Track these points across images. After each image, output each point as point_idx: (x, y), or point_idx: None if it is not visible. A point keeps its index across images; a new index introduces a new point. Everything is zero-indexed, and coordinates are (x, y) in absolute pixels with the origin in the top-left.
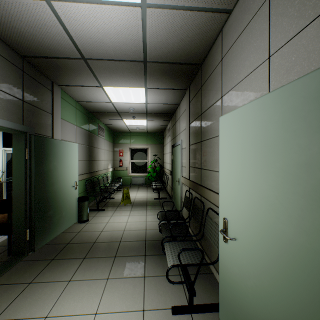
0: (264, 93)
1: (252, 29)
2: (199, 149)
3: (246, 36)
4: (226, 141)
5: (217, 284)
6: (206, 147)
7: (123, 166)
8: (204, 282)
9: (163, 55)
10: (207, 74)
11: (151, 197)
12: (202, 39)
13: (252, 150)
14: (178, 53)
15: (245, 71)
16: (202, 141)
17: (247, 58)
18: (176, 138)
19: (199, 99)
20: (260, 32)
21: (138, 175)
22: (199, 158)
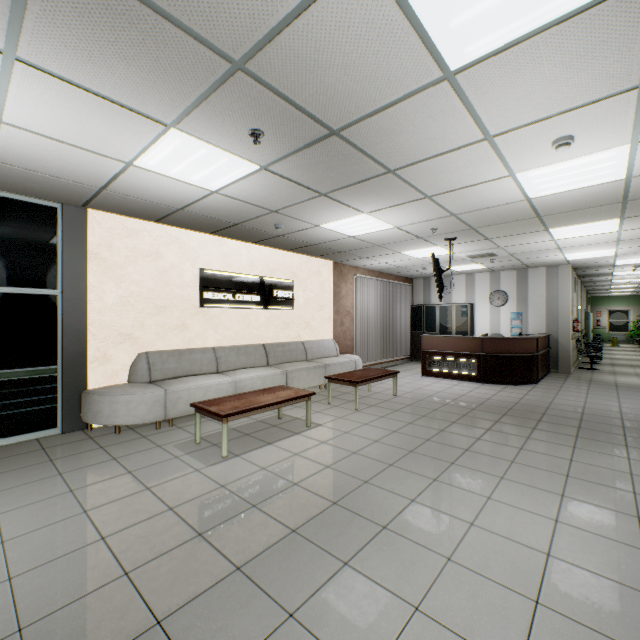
0: None
1: None
2: None
3: None
4: None
5: None
6: None
7: (600, 325)
8: None
9: None
10: None
11: (634, 346)
12: None
13: None
14: None
15: None
16: None
17: None
18: None
19: None
20: None
21: (617, 334)
22: None
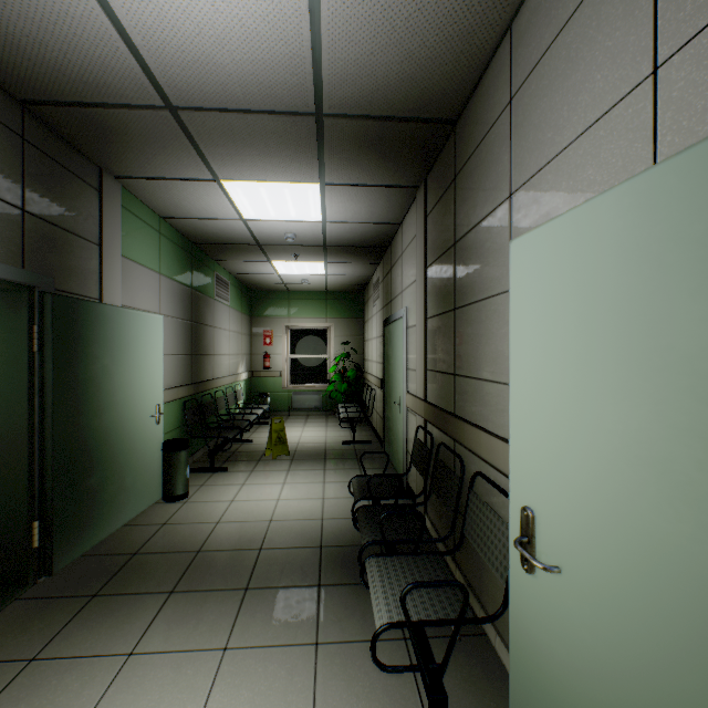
0: (639, 170)
1: (599, 5)
2: (451, 327)
3: (582, 28)
4: (531, 303)
5: (498, 665)
6: (468, 322)
7: (273, 368)
8: (465, 660)
9: (364, 97)
10: (471, 143)
11: (335, 440)
12: (460, 52)
13: (614, 326)
14: (400, 91)
15: (578, 119)
16: (457, 308)
17: (585, 85)
18: (393, 303)
19: (449, 206)
20: (626, 8)
21: (307, 389)
22: (451, 349)
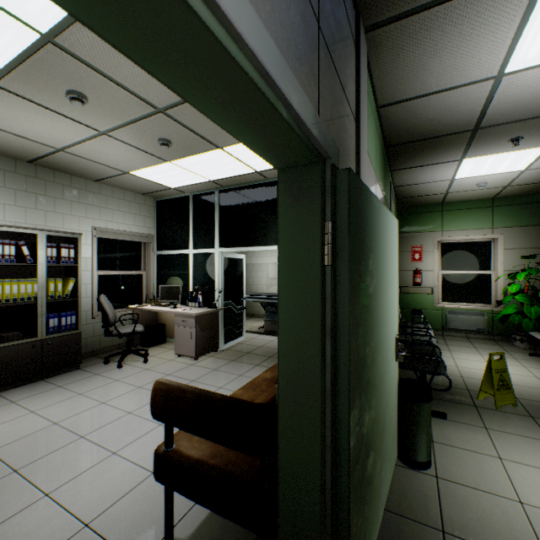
0: None
1: None
2: None
3: None
4: None
5: None
6: None
7: (422, 284)
8: None
9: None
10: None
11: None
12: None
13: None
14: None
15: None
16: None
17: None
18: None
19: None
20: None
21: (464, 308)
22: None
